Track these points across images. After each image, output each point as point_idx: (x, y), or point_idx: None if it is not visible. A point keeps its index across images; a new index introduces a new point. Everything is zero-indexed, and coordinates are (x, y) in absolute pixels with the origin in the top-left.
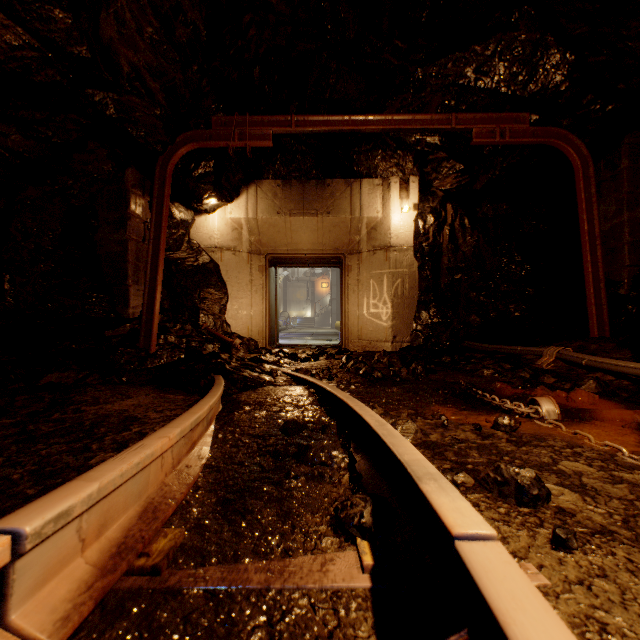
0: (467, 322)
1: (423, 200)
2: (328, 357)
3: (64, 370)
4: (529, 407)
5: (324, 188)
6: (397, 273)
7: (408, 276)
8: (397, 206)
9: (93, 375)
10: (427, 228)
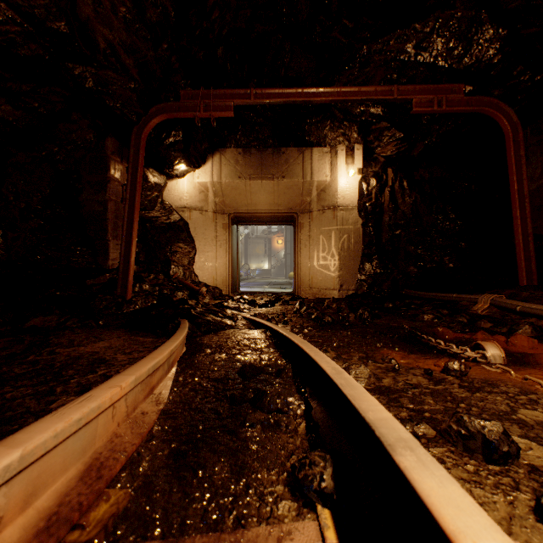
0: (406, 272)
1: (366, 165)
2: (283, 303)
3: (48, 314)
4: (476, 352)
5: (279, 155)
6: (343, 229)
7: (353, 232)
8: (343, 171)
9: (72, 319)
10: (370, 190)
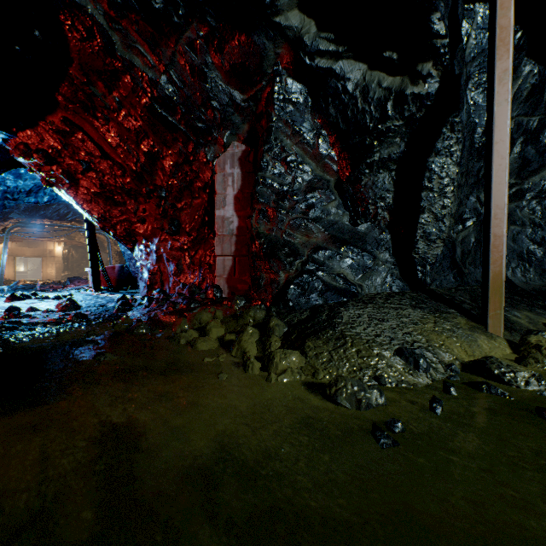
0: (75, 274)
1: (66, 246)
2: None
3: None
4: None
5: (35, 241)
6: (58, 263)
7: (61, 263)
8: (58, 247)
9: None
10: (66, 253)
